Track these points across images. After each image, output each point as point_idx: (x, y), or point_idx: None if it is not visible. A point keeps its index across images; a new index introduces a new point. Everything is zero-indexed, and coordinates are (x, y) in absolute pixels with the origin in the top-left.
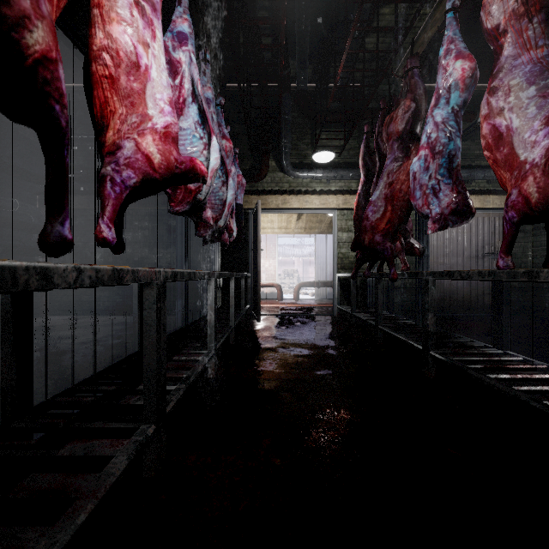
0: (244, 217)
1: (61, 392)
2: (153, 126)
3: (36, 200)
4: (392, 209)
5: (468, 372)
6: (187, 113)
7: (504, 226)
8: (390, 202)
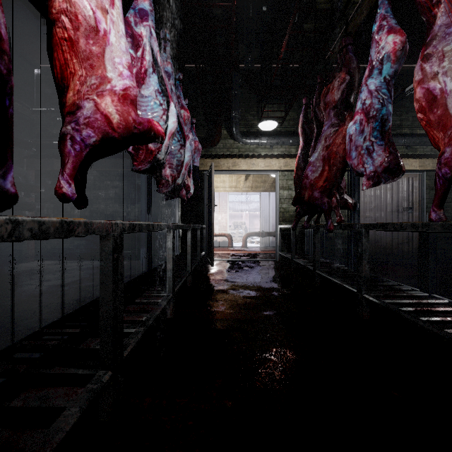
0: (200, 177)
1: (28, 335)
2: (111, 87)
3: (23, 163)
4: (329, 169)
5: (402, 315)
6: (148, 83)
7: (437, 181)
8: (327, 163)
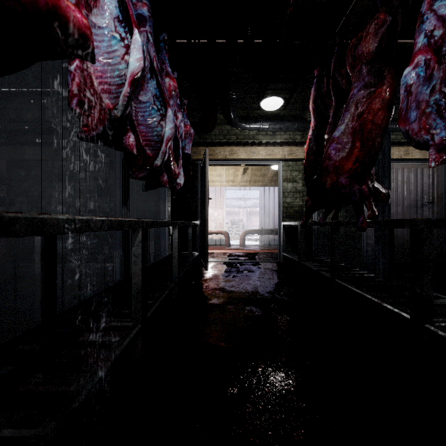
0: (193, 168)
1: None
2: None
3: None
4: (361, 146)
5: None
6: (103, 7)
7: None
8: (359, 137)
